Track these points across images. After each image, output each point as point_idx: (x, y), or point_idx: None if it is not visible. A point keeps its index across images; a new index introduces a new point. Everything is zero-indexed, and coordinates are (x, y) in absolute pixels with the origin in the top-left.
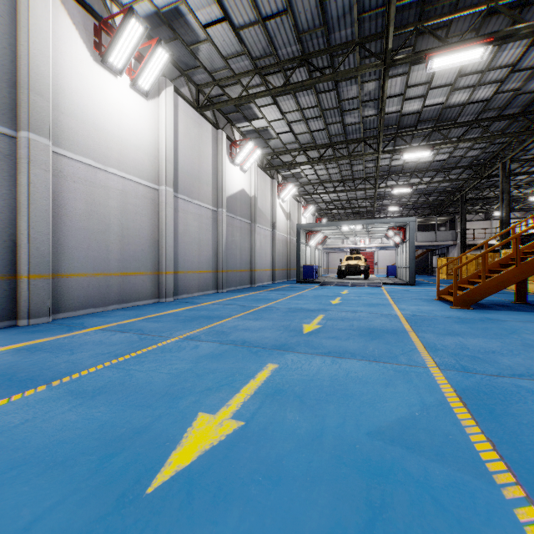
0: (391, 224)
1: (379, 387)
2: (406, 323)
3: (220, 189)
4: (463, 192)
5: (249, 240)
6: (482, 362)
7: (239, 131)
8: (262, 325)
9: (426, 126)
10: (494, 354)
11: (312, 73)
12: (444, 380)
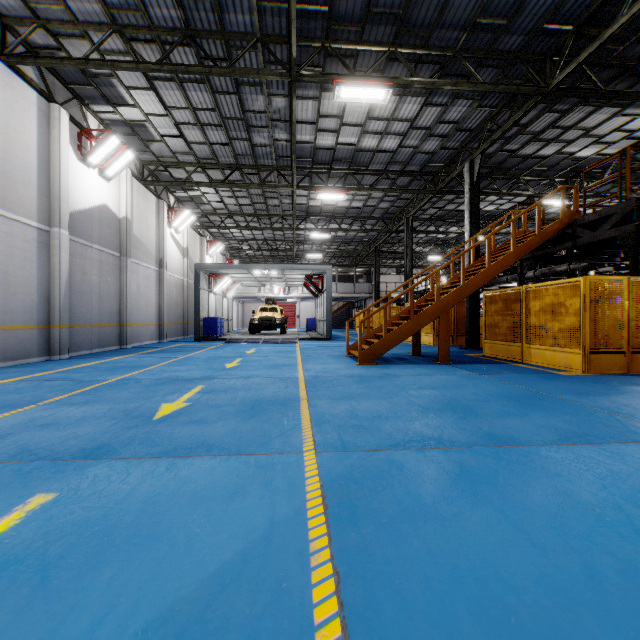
0: (309, 271)
1: (218, 505)
2: (304, 388)
3: (56, 198)
4: (377, 244)
5: (118, 281)
6: (366, 433)
7: (96, 116)
8: (87, 413)
9: (341, 167)
10: (380, 419)
11: (204, 61)
12: (314, 471)
